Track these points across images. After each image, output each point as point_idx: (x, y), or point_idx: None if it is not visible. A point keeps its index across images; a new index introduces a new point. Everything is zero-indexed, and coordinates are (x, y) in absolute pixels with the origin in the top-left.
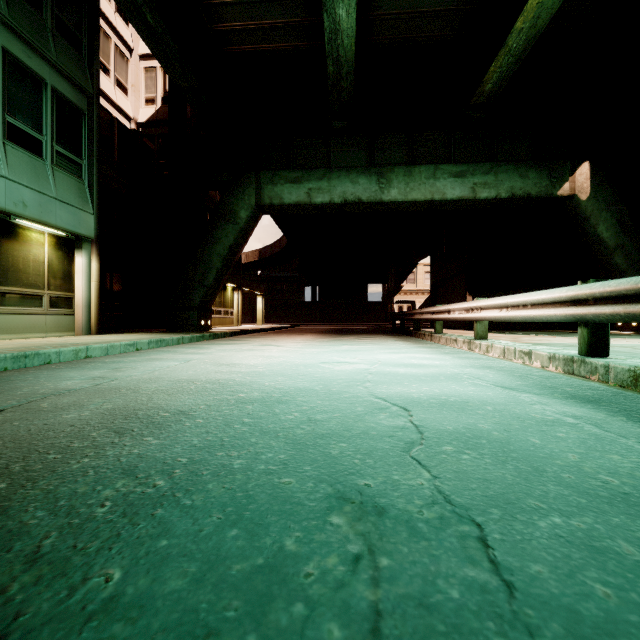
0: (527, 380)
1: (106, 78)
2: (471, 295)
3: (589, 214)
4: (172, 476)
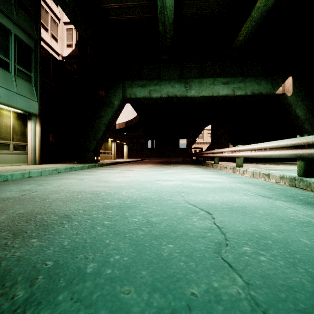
0: (274, 191)
1: (46, 33)
2: (231, 144)
3: (292, 103)
4: (33, 284)
